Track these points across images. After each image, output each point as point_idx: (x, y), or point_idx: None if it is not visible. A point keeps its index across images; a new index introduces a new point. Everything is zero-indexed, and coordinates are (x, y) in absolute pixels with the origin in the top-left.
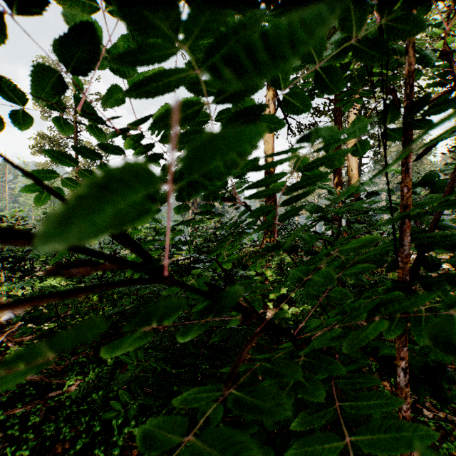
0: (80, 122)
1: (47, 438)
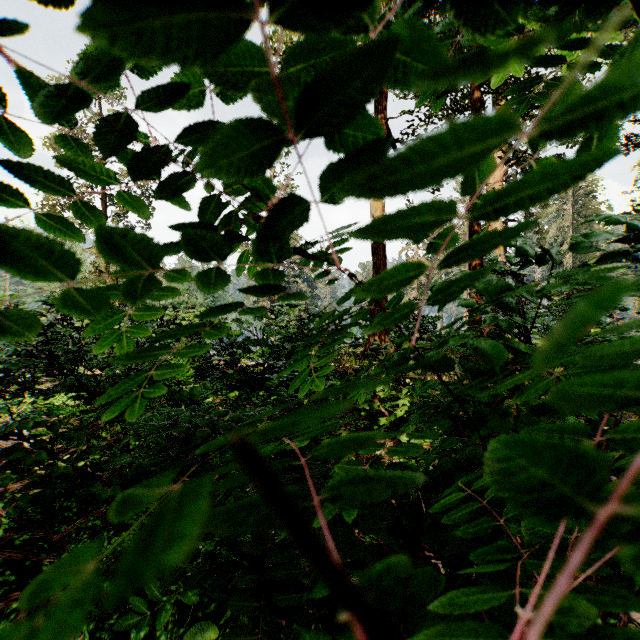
0: None
1: None
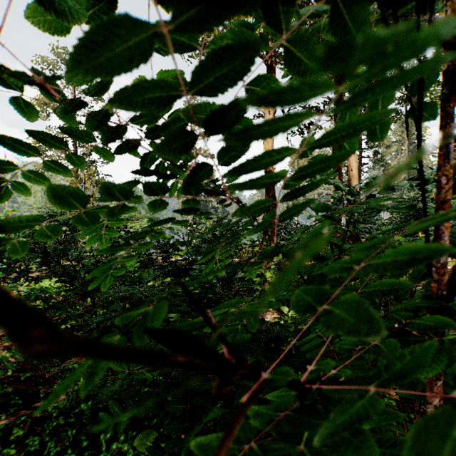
0: (79, 122)
1: (31, 453)
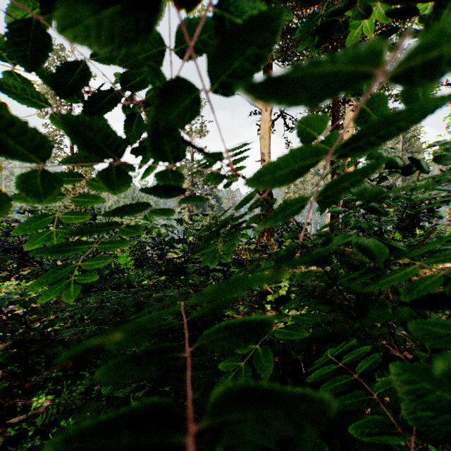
0: None
1: None
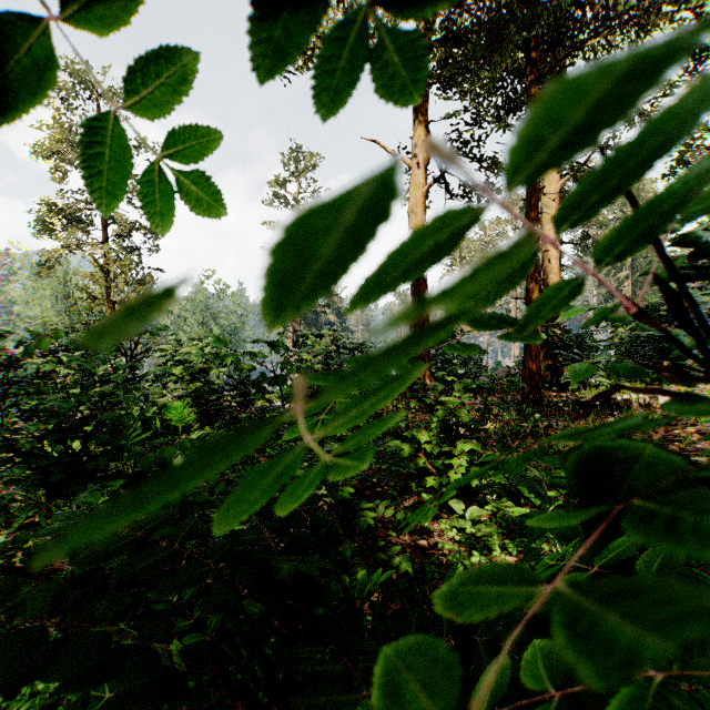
0: None
1: None
